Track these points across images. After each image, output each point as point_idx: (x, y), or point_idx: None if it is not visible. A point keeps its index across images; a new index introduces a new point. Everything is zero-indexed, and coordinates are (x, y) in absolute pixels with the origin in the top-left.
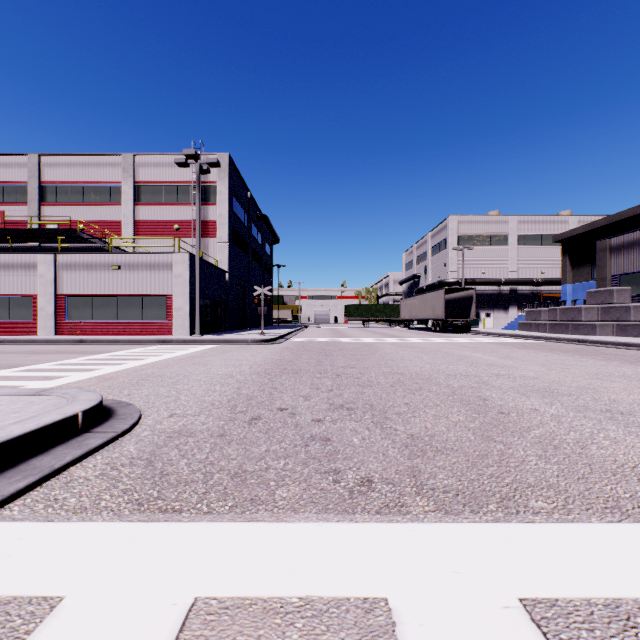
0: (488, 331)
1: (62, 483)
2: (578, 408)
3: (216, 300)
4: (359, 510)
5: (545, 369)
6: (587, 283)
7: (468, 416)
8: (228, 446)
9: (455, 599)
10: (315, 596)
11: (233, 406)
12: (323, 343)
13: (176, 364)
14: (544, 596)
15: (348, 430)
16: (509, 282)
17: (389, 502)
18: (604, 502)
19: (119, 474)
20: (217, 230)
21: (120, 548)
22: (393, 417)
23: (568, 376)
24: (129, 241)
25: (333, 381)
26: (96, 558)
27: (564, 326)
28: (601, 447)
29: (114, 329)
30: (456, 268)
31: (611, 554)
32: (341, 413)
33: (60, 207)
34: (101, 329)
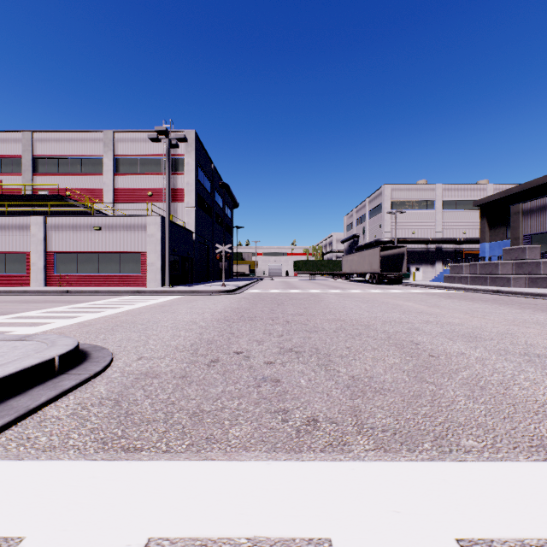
0: (417, 283)
1: (36, 422)
2: (499, 351)
3: (184, 256)
4: (305, 449)
5: (468, 316)
6: (502, 242)
7: (402, 359)
8: (188, 387)
9: (395, 540)
10: (262, 537)
11: (195, 350)
12: (276, 293)
13: (147, 312)
14: (480, 537)
15: (296, 372)
16: (435, 241)
17: (333, 441)
18: (529, 441)
19: (88, 413)
20: (185, 196)
21: (82, 487)
22: (336, 360)
23: (489, 323)
24: (109, 206)
25: (284, 327)
26: (59, 497)
27: (483, 279)
28: (522, 388)
29: (96, 281)
30: (390, 229)
31: (540, 493)
32: (290, 356)
33: (50, 176)
34: (84, 281)
